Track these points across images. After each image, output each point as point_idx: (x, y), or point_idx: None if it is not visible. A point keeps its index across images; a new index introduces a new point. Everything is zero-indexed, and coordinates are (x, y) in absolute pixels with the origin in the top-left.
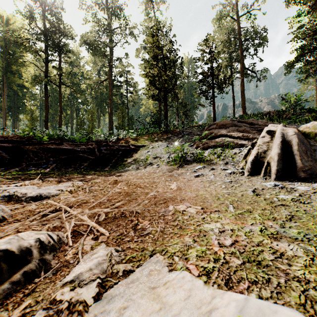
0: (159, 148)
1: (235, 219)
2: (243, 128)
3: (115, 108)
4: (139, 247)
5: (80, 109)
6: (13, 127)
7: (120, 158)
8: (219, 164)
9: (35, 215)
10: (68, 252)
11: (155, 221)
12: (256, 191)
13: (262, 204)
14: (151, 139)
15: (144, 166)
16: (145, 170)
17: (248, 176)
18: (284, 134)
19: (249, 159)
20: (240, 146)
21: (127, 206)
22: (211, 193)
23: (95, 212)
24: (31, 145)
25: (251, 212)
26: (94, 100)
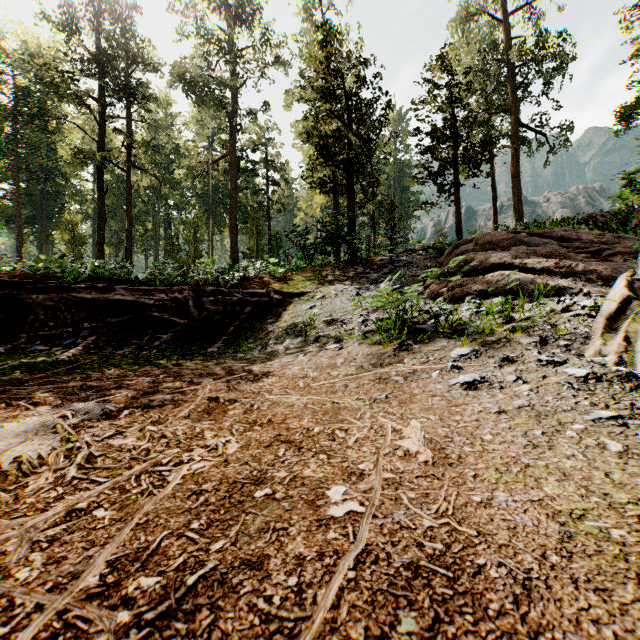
0: (339, 299)
1: None
2: (550, 247)
3: (243, 216)
4: None
5: (172, 219)
6: (38, 257)
7: (246, 322)
8: (520, 344)
9: None
10: None
11: None
12: None
13: None
14: (320, 278)
15: (304, 345)
16: (305, 355)
17: None
18: None
19: None
20: (556, 292)
21: None
22: (607, 502)
23: None
24: (43, 293)
25: None
26: (200, 201)
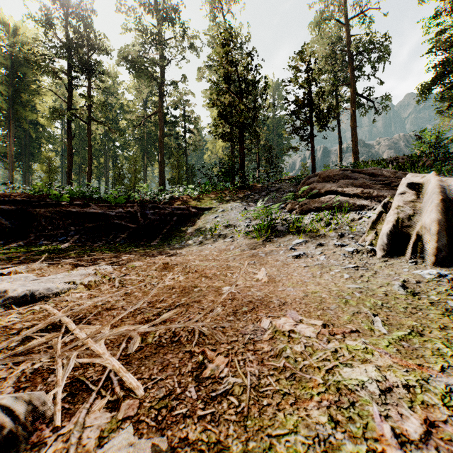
0: (233, 212)
1: (399, 355)
2: (362, 180)
3: (168, 154)
4: (209, 439)
5: (118, 156)
6: (23, 181)
7: (174, 226)
8: (329, 237)
9: (11, 337)
10: (45, 452)
11: (238, 357)
12: (407, 286)
13: (432, 314)
14: (221, 198)
15: (211, 239)
16: (212, 245)
17: (384, 257)
18: (444, 189)
19: (384, 229)
20: (360, 208)
21: (183, 317)
22: (329, 290)
23: (123, 332)
24: (43, 208)
25: (422, 334)
26: (138, 143)
